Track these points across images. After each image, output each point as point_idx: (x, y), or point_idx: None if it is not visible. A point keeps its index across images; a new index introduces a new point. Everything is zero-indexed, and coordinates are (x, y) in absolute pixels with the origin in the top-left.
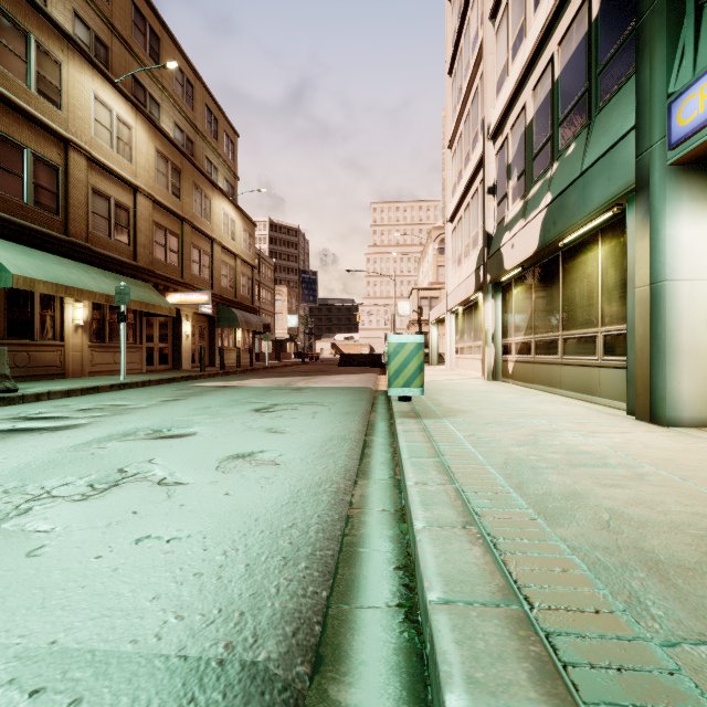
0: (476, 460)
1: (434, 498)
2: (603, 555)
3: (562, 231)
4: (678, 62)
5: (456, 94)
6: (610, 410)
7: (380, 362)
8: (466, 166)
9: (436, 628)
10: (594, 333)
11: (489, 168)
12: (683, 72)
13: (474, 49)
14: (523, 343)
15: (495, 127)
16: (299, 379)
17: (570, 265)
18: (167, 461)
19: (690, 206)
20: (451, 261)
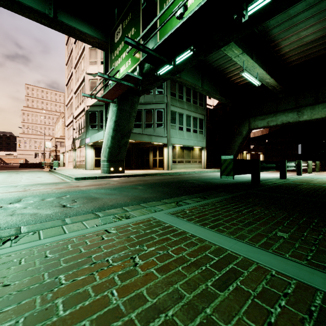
0: (63, 171)
1: (59, 172)
2: (68, 172)
3: (81, 145)
4: (87, 134)
5: (68, 94)
6: (84, 170)
7: (40, 166)
8: (70, 116)
9: (59, 172)
10: (84, 160)
11: (74, 124)
12: (87, 136)
13: (72, 91)
14: (79, 161)
15: (75, 117)
16: (17, 170)
17: (83, 150)
18: (28, 174)
19: (88, 148)
20: (67, 137)
